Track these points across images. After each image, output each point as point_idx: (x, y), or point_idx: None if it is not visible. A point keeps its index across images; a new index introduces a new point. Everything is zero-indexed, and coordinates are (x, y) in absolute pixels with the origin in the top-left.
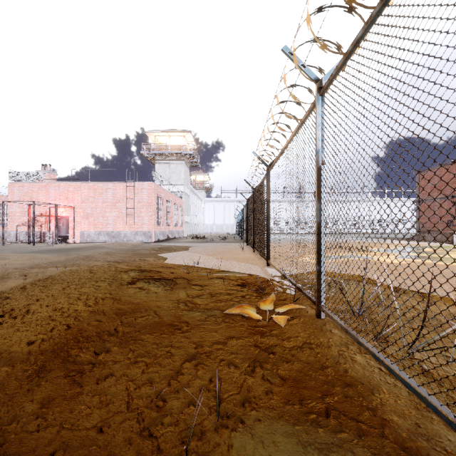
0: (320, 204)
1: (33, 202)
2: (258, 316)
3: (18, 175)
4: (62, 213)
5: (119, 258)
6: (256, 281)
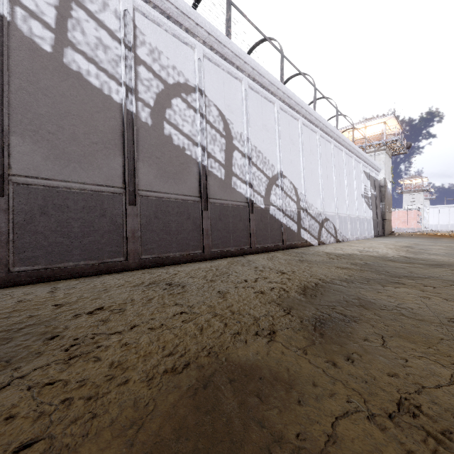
0: None
1: None
2: None
3: None
4: None
5: None
6: None
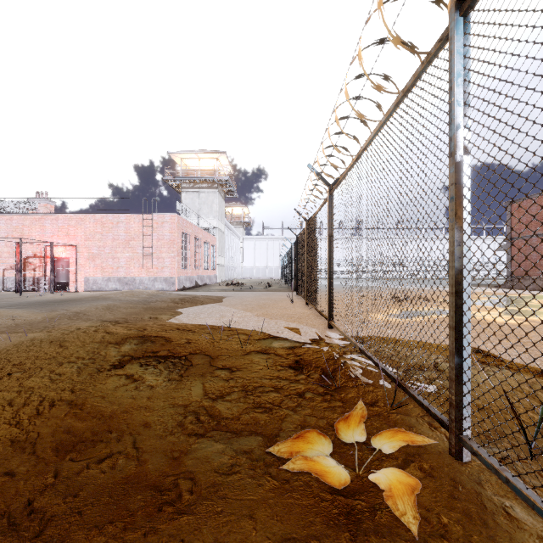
0: (460, 232)
1: (20, 239)
2: (343, 472)
3: (5, 205)
4: (61, 253)
5: (121, 316)
6: (318, 360)
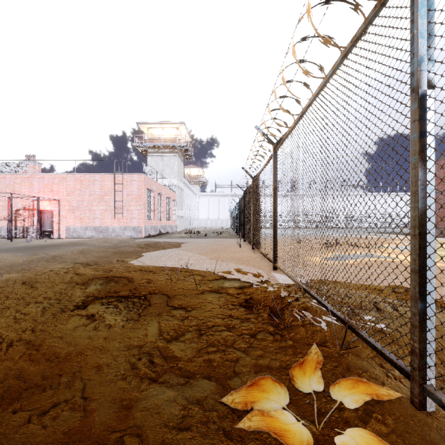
0: (424, 171)
1: (11, 194)
2: (305, 432)
3: None
4: (46, 206)
5: (92, 259)
6: (266, 299)
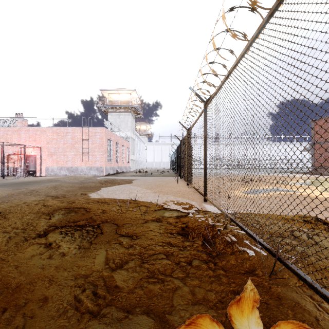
0: None
1: (3, 143)
2: None
3: None
4: (31, 152)
5: (61, 193)
6: (200, 227)
